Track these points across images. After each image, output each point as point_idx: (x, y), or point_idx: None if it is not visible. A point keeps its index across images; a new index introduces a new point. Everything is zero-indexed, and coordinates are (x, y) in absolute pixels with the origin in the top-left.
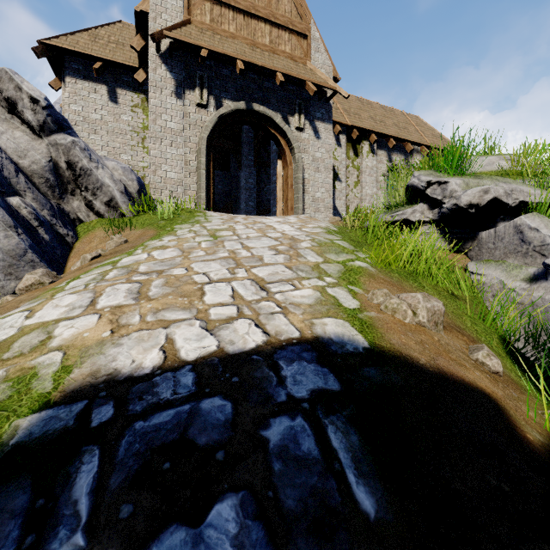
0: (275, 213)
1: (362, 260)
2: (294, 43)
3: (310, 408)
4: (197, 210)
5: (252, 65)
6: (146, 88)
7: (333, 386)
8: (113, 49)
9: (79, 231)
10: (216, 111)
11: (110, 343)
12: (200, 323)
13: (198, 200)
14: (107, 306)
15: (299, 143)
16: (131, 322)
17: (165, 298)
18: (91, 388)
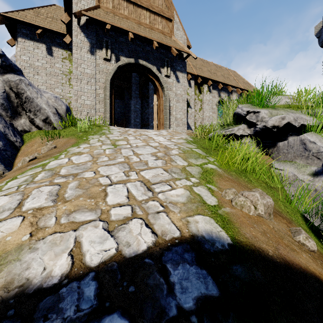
0: (152, 126)
1: (212, 163)
2: (164, 24)
3: (198, 322)
4: (103, 125)
5: (138, 36)
6: (71, 47)
7: (213, 290)
8: (50, 21)
9: (25, 138)
10: (116, 63)
11: (27, 247)
12: (103, 224)
13: (104, 118)
14: (31, 208)
15: (167, 85)
16: (48, 225)
17: (77, 200)
18: (1, 304)
